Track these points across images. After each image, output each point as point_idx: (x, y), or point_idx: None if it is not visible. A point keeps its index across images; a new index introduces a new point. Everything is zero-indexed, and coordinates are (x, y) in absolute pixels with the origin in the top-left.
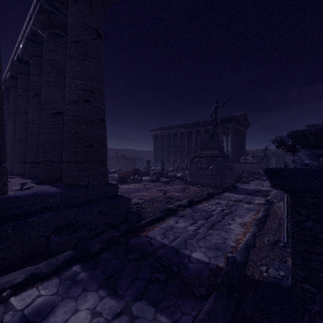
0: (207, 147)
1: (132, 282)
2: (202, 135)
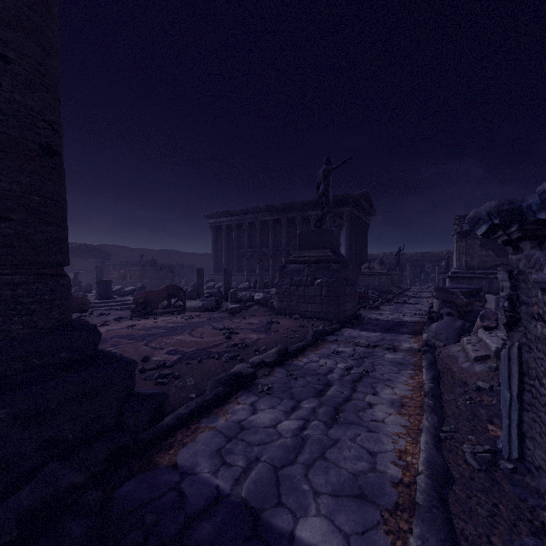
0: (310, 244)
1: None
2: (298, 226)
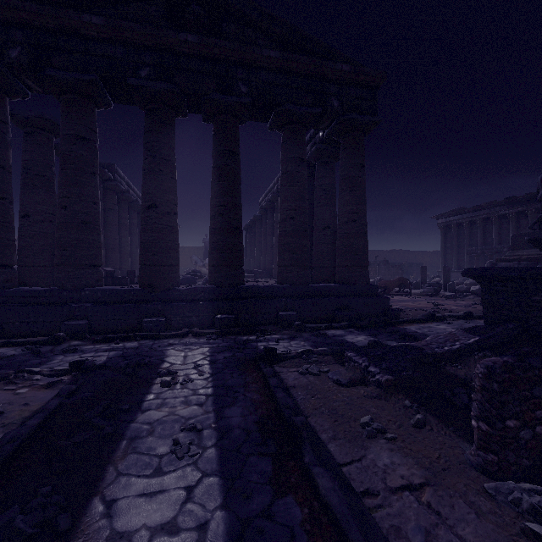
0: (523, 245)
1: (386, 337)
2: None
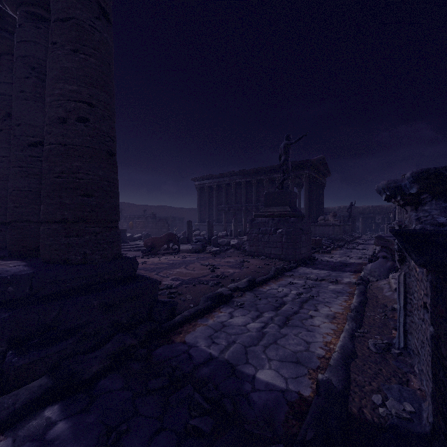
0: (274, 202)
1: (152, 438)
2: (265, 186)
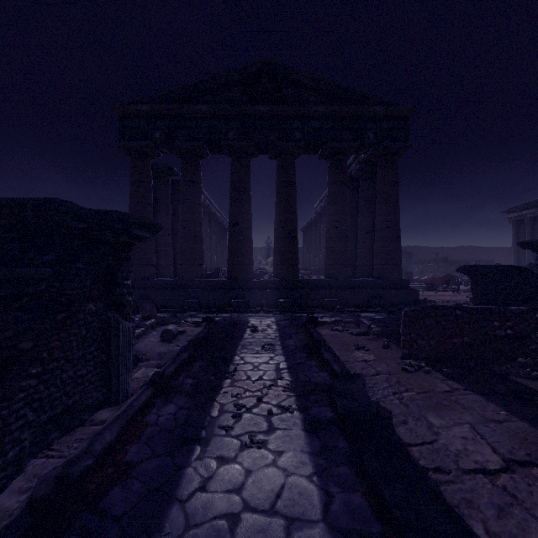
0: None
1: None
2: None
